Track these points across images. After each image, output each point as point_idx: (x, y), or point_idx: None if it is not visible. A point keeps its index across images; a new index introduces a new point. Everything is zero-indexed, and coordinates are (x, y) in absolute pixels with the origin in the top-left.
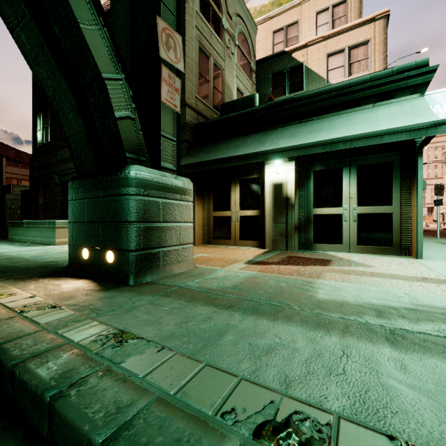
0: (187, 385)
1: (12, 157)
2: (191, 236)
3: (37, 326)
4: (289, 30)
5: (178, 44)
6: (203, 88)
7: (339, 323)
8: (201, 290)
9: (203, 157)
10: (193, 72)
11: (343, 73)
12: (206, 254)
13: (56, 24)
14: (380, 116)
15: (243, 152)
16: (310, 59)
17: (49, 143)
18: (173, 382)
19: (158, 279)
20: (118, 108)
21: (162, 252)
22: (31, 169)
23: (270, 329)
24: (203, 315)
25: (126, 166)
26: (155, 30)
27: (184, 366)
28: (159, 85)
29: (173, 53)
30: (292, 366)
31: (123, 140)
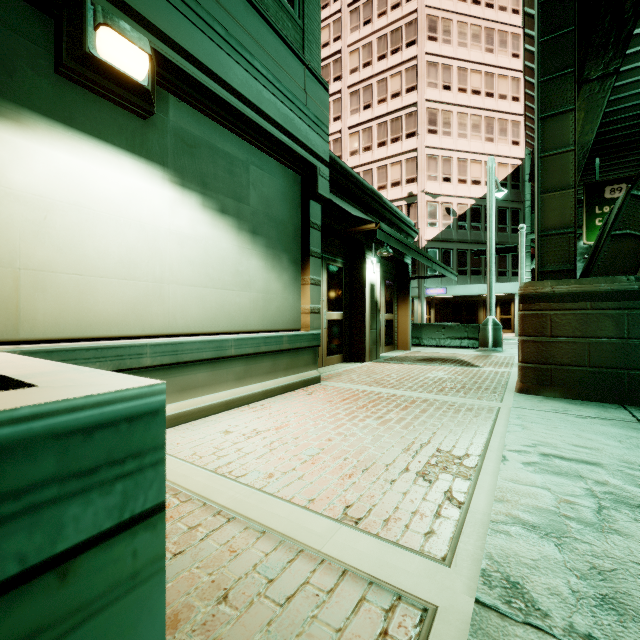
0: None
1: None
2: None
3: None
4: None
5: None
6: None
7: None
8: None
9: None
10: None
11: None
12: (433, 374)
13: None
14: None
15: None
16: None
17: None
18: None
19: None
20: None
21: None
22: None
23: None
24: None
25: None
26: None
27: None
28: None
29: None
30: None
31: None
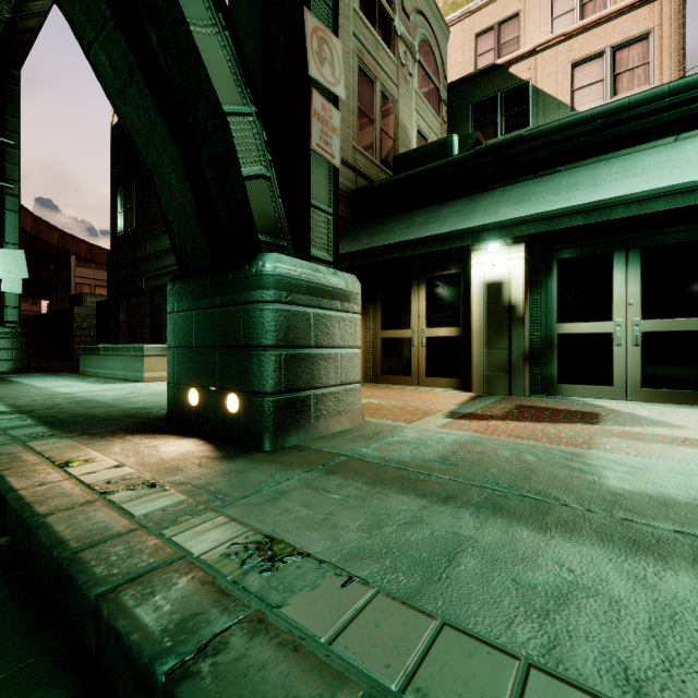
0: (419, 670)
1: (83, 255)
2: (358, 370)
3: (130, 520)
4: (503, 29)
5: (336, 54)
6: (365, 133)
7: (679, 543)
8: (386, 463)
9: (367, 243)
10: (349, 108)
11: (602, 93)
12: (375, 400)
13: (152, 29)
14: (693, 156)
15: (437, 232)
16: (541, 74)
17: (134, 231)
18: (391, 662)
19: (309, 442)
20: (245, 161)
21: (313, 397)
22: (109, 270)
23: (541, 549)
24: (404, 512)
25: (259, 256)
26: (301, 33)
27: (401, 623)
28: (308, 122)
29: (328, 69)
30: (625, 641)
31: (253, 213)
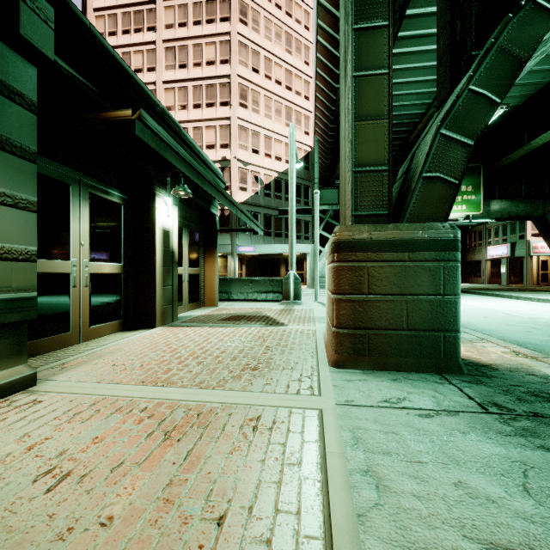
0: None
1: None
2: None
3: (469, 334)
4: None
5: None
6: None
7: None
8: None
9: None
10: None
11: None
12: (234, 342)
13: None
14: None
15: None
16: None
17: None
18: None
19: None
20: None
21: None
22: None
23: None
24: None
25: None
26: None
27: None
28: None
29: None
30: None
31: None
